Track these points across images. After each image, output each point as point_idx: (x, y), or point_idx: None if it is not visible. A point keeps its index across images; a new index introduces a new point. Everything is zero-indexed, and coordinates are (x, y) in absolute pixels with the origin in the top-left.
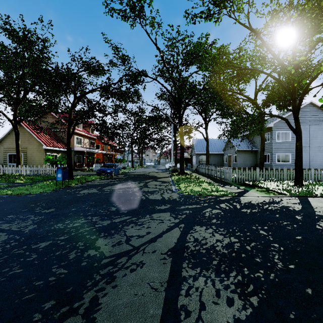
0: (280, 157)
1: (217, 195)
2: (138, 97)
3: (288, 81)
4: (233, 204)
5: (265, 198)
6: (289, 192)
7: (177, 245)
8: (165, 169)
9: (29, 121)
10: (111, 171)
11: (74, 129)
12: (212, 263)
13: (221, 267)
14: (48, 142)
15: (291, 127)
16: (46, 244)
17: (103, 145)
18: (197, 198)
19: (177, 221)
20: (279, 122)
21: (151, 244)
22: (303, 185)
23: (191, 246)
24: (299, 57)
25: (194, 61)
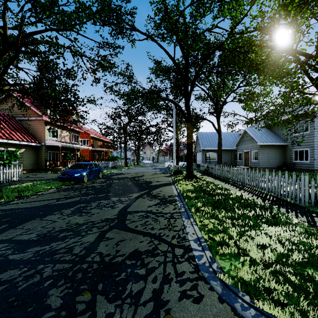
0: None
1: None
2: (130, 77)
3: None
4: None
5: None
6: None
7: None
8: (164, 169)
9: None
10: (82, 174)
11: None
12: None
13: None
14: (0, 132)
15: None
16: None
17: (93, 140)
18: None
19: None
20: None
21: None
22: None
23: None
24: None
25: None
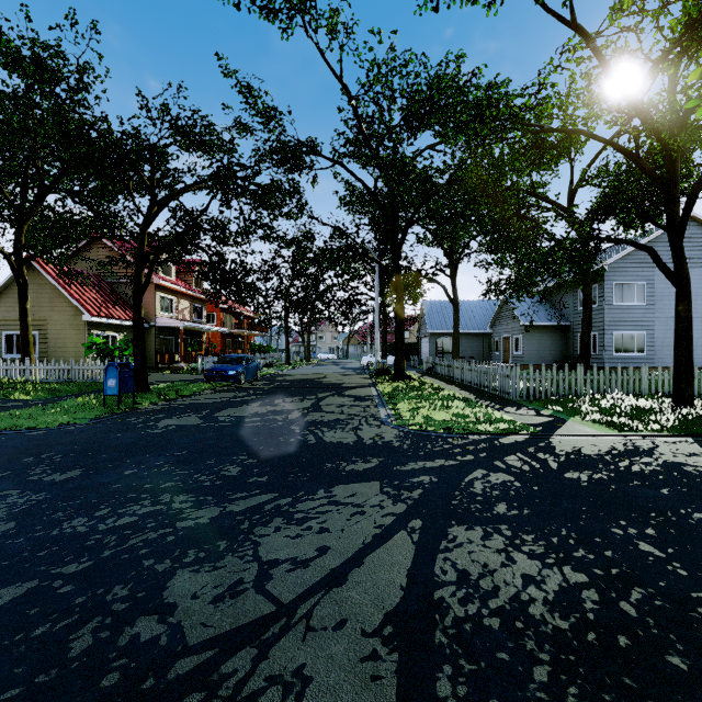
0: (622, 341)
1: (492, 431)
2: (300, 207)
3: (664, 153)
4: (539, 456)
5: (612, 440)
6: (667, 423)
7: (411, 596)
8: (360, 369)
9: (47, 258)
10: (239, 372)
11: (150, 275)
12: (532, 679)
13: (568, 699)
14: (95, 306)
15: (665, 269)
16: (17, 593)
17: (223, 314)
18: (443, 439)
19: (401, 510)
20: (619, 262)
21: (330, 594)
22: (694, 406)
23: (451, 602)
24: (699, 88)
25: (428, 119)
